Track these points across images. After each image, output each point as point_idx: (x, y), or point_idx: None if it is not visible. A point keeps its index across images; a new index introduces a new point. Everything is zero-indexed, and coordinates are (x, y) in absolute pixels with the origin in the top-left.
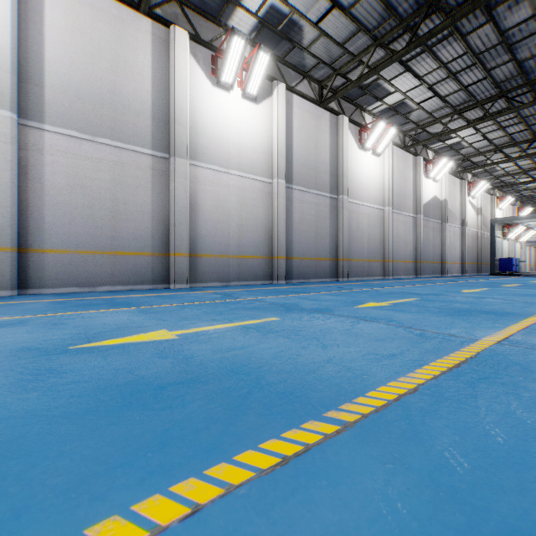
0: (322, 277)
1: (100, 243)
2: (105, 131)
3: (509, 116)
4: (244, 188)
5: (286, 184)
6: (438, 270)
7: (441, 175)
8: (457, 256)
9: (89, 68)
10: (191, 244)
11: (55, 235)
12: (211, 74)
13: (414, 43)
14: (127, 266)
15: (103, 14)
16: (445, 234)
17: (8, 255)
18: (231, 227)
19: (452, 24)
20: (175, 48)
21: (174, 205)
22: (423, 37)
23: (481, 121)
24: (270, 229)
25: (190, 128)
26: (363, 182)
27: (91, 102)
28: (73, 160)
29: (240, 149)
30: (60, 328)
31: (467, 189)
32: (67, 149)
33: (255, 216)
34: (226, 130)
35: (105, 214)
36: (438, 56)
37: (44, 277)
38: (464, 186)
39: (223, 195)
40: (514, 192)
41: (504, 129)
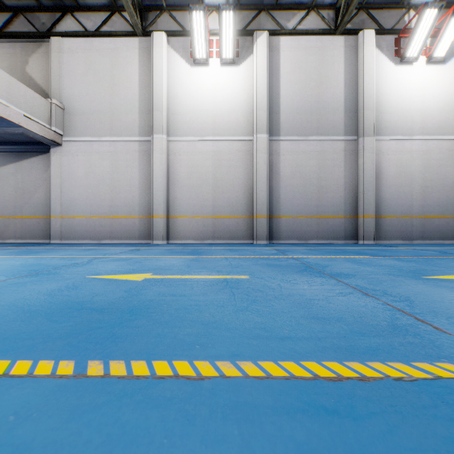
0: None
1: (310, 210)
2: (312, 131)
3: None
4: (428, 151)
5: None
6: None
7: None
8: None
9: (303, 91)
10: (375, 207)
11: (285, 206)
12: (394, 56)
13: None
14: (327, 226)
15: (311, 49)
16: None
17: (265, 220)
18: (414, 189)
19: None
20: (363, 49)
21: (363, 176)
22: None
23: None
24: None
25: (374, 109)
26: None
27: (305, 113)
28: (294, 156)
29: (424, 114)
30: (372, 265)
31: None
32: (291, 149)
33: (441, 176)
34: (408, 100)
35: (313, 189)
36: None
37: (280, 233)
38: None
39: (405, 161)
40: None
41: None
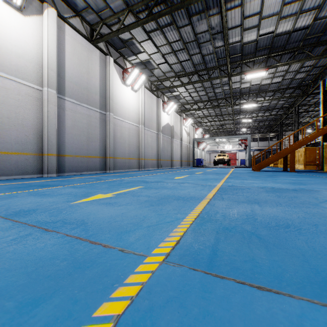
0: (93, 170)
1: None
2: None
3: (200, 86)
4: (7, 89)
5: (58, 95)
6: (169, 164)
7: (171, 111)
8: (179, 157)
9: None
10: None
11: None
12: None
13: (151, 17)
14: None
15: None
16: (173, 145)
17: None
18: None
19: (171, 12)
20: None
21: None
22: (155, 14)
23: (188, 84)
24: (41, 129)
25: None
26: (125, 106)
27: None
28: None
29: (1, 50)
30: None
31: (183, 122)
32: None
33: (22, 116)
34: None
35: None
36: (166, 36)
37: None
38: (182, 120)
39: None
40: (202, 126)
41: (198, 92)
